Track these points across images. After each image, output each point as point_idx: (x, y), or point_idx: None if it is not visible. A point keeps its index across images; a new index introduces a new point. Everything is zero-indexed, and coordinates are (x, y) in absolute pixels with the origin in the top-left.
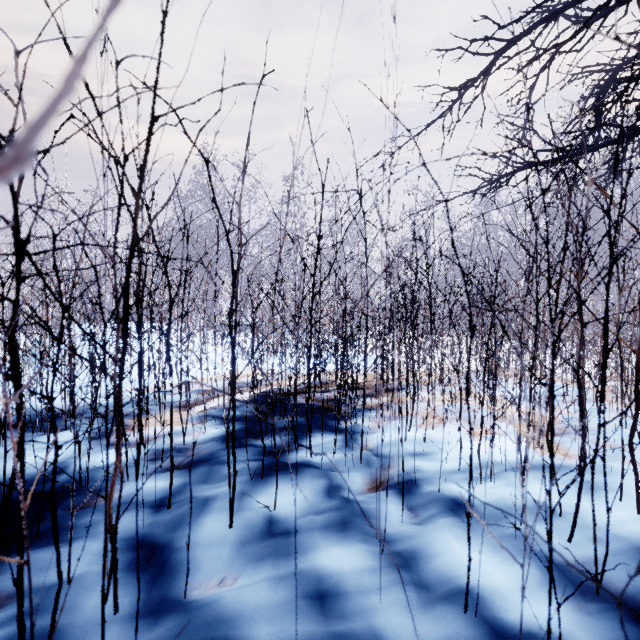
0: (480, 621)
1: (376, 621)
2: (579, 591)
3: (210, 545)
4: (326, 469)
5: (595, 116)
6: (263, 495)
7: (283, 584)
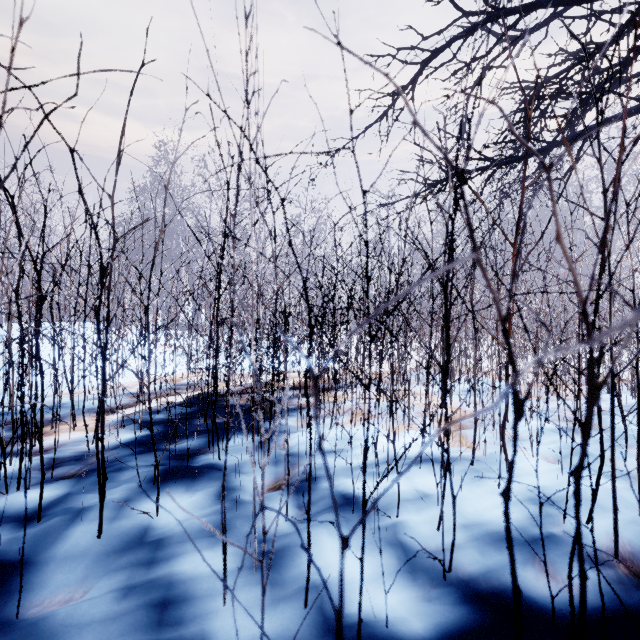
0: (317, 615)
1: (212, 624)
2: (429, 577)
3: (68, 558)
4: (231, 471)
5: (523, 129)
6: (149, 501)
7: (130, 594)
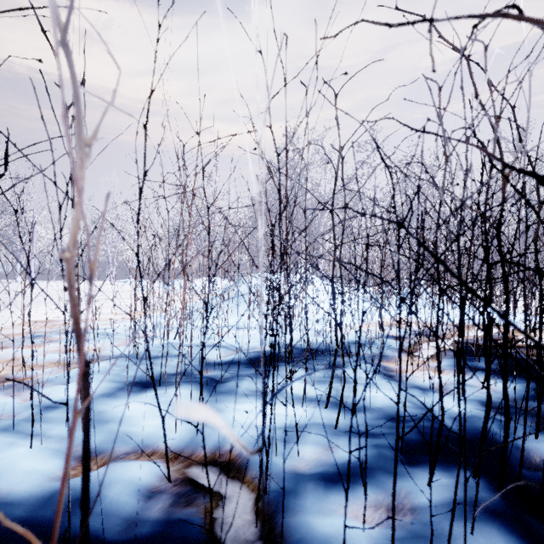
0: None
1: None
2: None
3: None
4: None
5: None
6: None
7: None
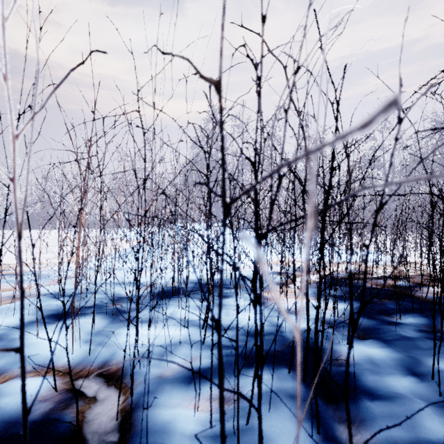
0: None
1: None
2: None
3: None
4: None
5: None
6: None
7: None
